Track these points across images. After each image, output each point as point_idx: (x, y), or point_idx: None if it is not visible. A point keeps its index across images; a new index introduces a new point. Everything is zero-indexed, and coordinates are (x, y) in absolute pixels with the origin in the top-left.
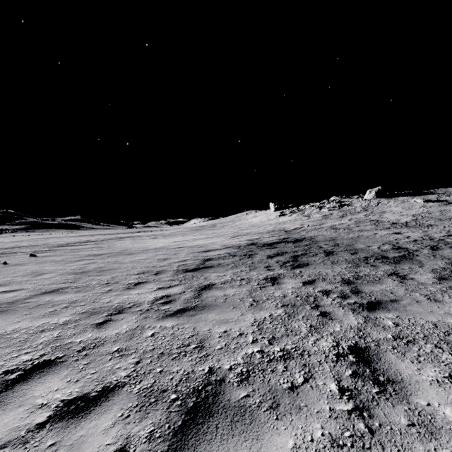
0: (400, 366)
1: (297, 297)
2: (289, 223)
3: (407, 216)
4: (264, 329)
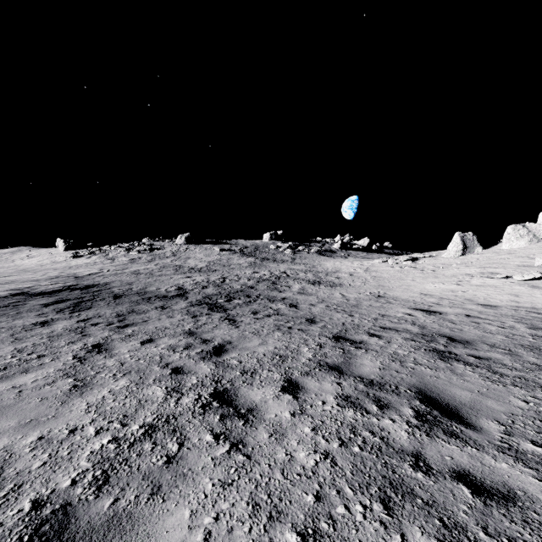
0: (117, 345)
1: (66, 330)
2: (85, 267)
3: (205, 262)
4: (25, 351)
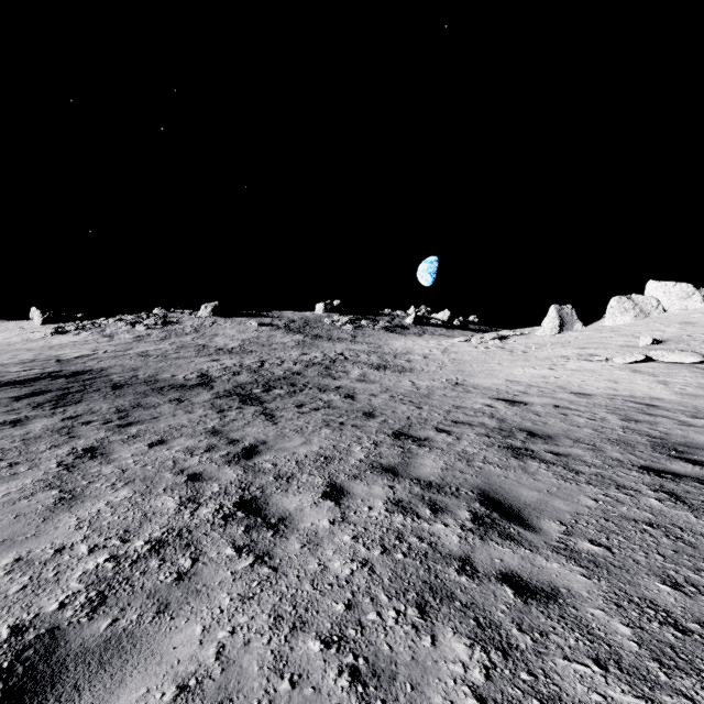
0: (117, 448)
1: (47, 431)
2: (72, 347)
3: (238, 341)
4: None
